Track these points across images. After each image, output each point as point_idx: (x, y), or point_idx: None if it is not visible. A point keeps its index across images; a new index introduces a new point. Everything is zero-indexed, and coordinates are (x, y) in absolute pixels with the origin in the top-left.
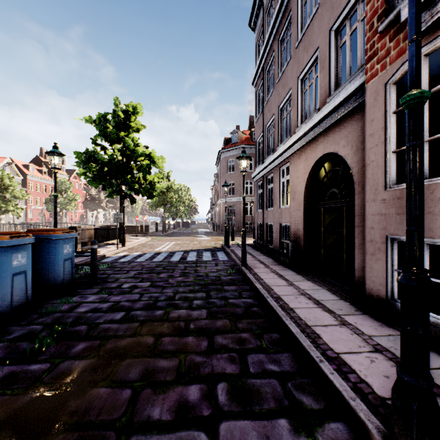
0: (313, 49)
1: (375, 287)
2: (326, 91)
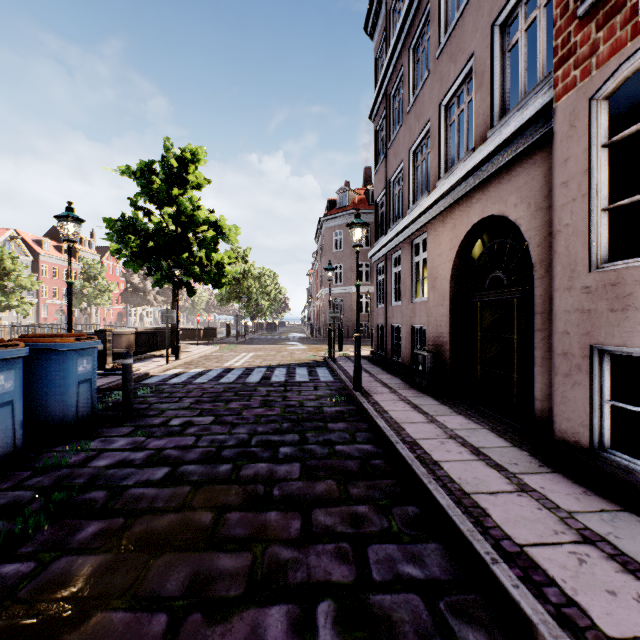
0: (464, 57)
1: (570, 427)
2: (485, 121)
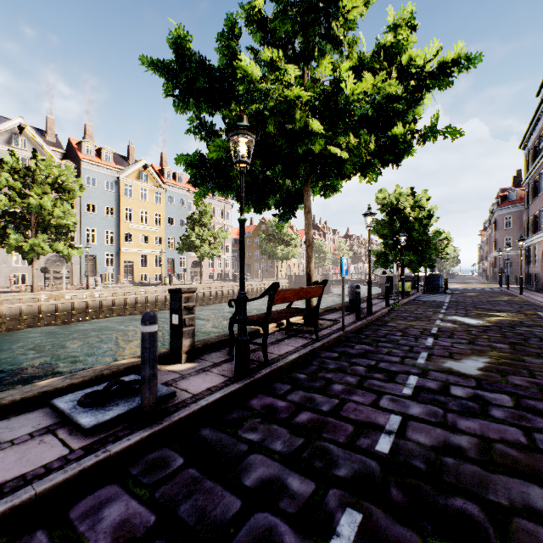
0: (542, 205)
1: None
2: None
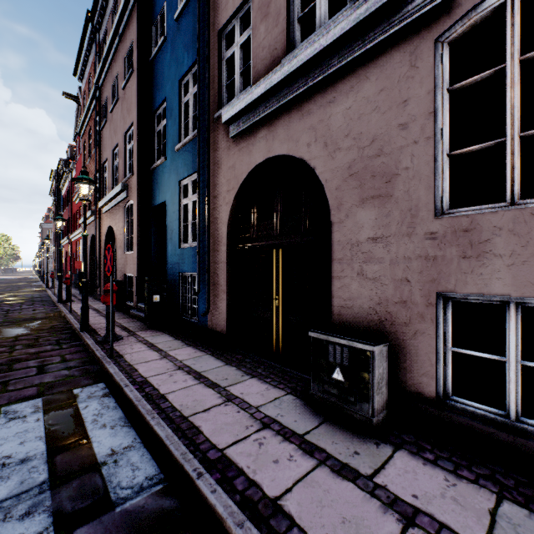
0: None
1: None
2: None
